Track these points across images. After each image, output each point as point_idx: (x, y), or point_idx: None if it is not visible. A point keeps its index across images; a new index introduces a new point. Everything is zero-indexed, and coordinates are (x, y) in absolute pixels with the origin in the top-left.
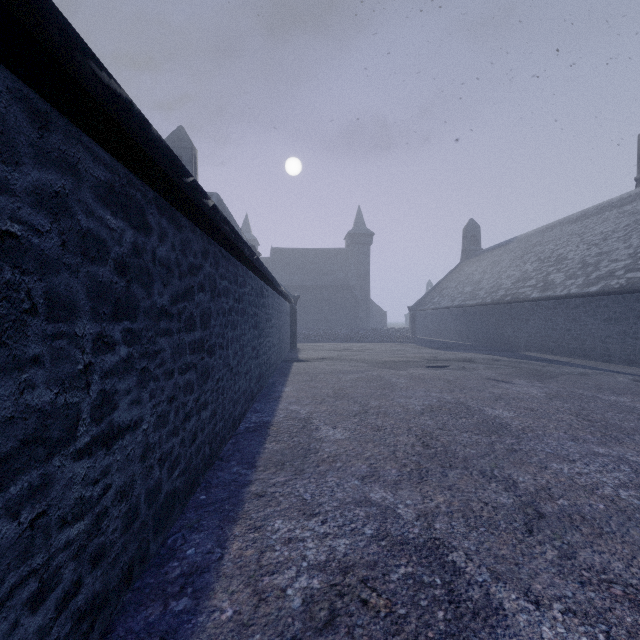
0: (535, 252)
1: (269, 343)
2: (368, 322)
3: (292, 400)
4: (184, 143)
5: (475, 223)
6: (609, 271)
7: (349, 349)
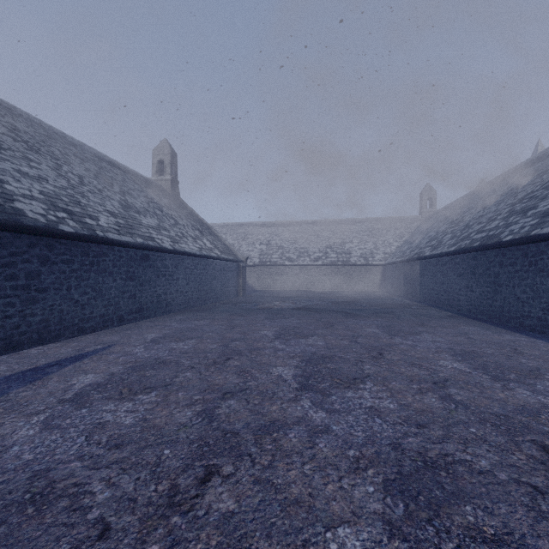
0: None
1: None
2: None
3: (542, 344)
4: None
5: None
6: None
7: None
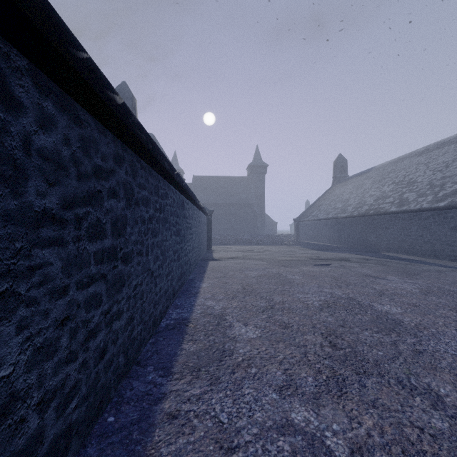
0: (390, 177)
1: (189, 247)
2: (264, 230)
3: (208, 296)
4: (126, 94)
5: (343, 157)
6: (453, 190)
7: (251, 250)
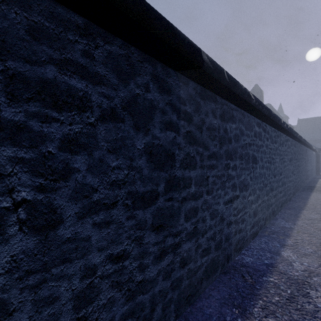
0: None
1: (308, 169)
2: None
3: (320, 186)
4: (258, 91)
5: None
6: None
7: None
